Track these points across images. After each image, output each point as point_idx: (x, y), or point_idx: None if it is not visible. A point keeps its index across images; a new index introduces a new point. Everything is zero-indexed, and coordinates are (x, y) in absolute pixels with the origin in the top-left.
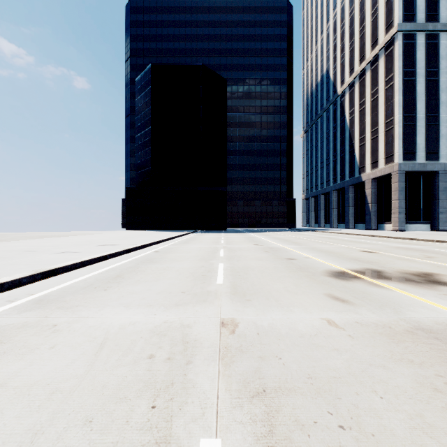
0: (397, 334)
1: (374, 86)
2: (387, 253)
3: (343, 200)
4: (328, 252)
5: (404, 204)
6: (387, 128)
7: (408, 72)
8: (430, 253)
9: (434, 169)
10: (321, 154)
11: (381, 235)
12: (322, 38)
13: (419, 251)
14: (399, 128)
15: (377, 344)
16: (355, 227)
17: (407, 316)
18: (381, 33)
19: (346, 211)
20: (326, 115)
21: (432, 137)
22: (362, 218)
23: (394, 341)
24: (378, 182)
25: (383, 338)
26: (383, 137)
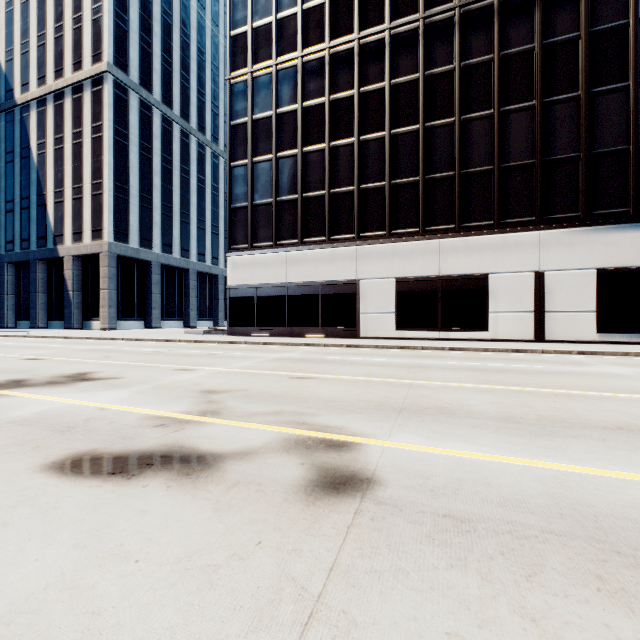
0: None
1: (78, 125)
2: (61, 358)
3: (28, 281)
4: None
5: (115, 296)
6: (96, 192)
7: (120, 132)
8: (113, 353)
9: (148, 258)
10: None
11: (78, 336)
12: None
13: (105, 351)
14: (110, 198)
15: None
16: (50, 325)
17: (9, 416)
18: (88, 58)
19: (33, 301)
20: None
21: (147, 221)
22: (61, 313)
23: None
24: (84, 262)
25: None
26: (90, 201)
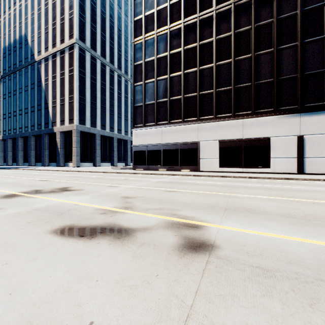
0: (21, 214)
1: (62, 69)
2: (55, 180)
3: (41, 144)
4: (11, 184)
5: (79, 151)
6: (70, 101)
7: (82, 72)
8: (79, 178)
9: (94, 132)
10: (20, 102)
11: (63, 170)
12: (21, 4)
13: (75, 177)
14: (77, 103)
15: (4, 221)
16: (50, 165)
17: (34, 206)
18: (67, 37)
19: (43, 153)
20: (25, 72)
21: (94, 114)
22: (55, 159)
23: (16, 217)
24: (65, 135)
25: (10, 218)
26: (68, 105)
